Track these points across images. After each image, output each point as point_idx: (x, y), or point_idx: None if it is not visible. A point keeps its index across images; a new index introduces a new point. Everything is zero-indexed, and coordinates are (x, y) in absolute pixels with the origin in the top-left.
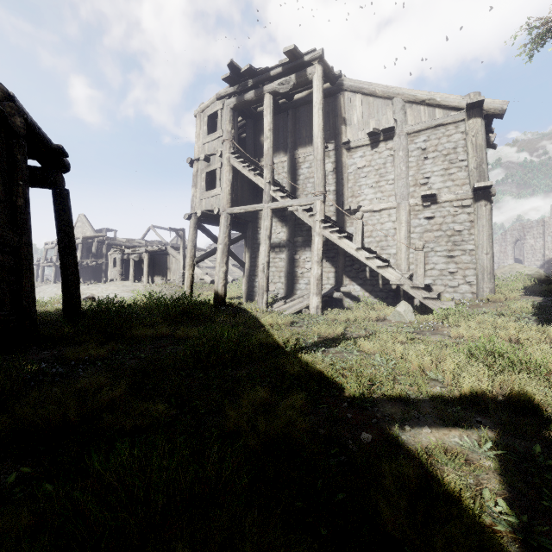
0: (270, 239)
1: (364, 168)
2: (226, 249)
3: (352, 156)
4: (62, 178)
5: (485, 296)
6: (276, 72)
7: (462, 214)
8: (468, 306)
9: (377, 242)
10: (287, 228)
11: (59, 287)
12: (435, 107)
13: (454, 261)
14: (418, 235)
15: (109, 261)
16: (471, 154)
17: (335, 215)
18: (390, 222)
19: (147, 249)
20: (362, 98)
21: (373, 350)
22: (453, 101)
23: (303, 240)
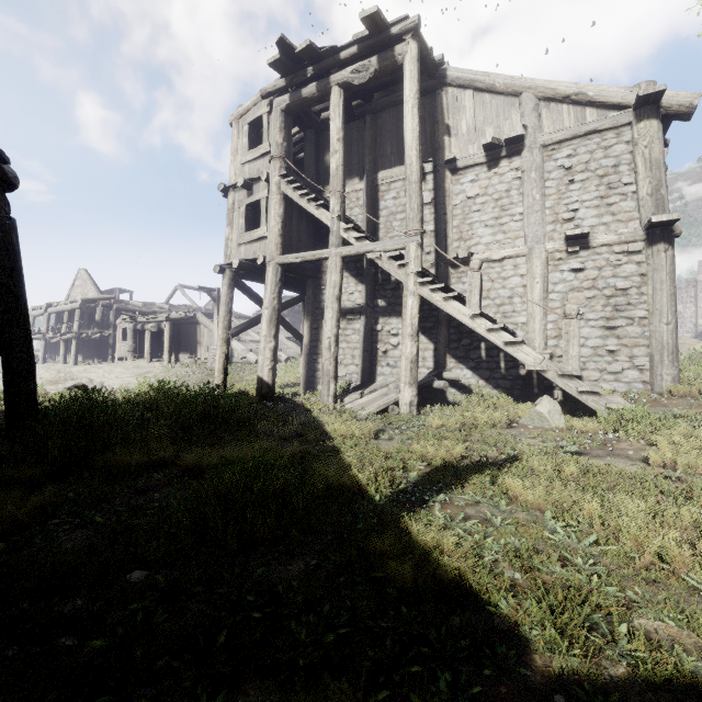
0: (339, 301)
1: (477, 198)
2: (275, 316)
3: (459, 181)
4: (4, 200)
5: (664, 387)
6: (349, 54)
7: (628, 264)
8: (645, 404)
9: (497, 306)
10: (364, 286)
11: (48, 368)
12: (584, 105)
13: (615, 335)
14: (560, 295)
15: (118, 333)
16: (642, 174)
17: (433, 266)
18: (517, 276)
19: (169, 316)
20: (474, 96)
21: (536, 502)
22: (613, 95)
23: (387, 303)
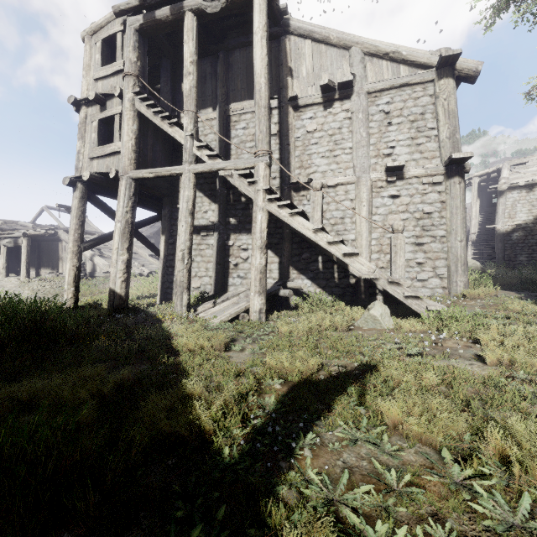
0: (193, 215)
1: (315, 133)
2: (128, 229)
3: (300, 117)
4: None
5: (459, 291)
6: None
7: (432, 193)
8: (450, 305)
9: (331, 225)
10: (217, 206)
11: None
12: (399, 63)
13: (422, 250)
14: (382, 217)
15: None
16: (443, 121)
17: (279, 190)
18: (347, 200)
19: (27, 232)
20: (313, 45)
21: (424, 435)
22: (421, 56)
23: (237, 221)
